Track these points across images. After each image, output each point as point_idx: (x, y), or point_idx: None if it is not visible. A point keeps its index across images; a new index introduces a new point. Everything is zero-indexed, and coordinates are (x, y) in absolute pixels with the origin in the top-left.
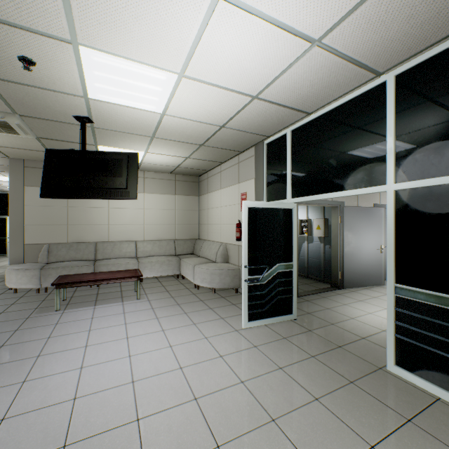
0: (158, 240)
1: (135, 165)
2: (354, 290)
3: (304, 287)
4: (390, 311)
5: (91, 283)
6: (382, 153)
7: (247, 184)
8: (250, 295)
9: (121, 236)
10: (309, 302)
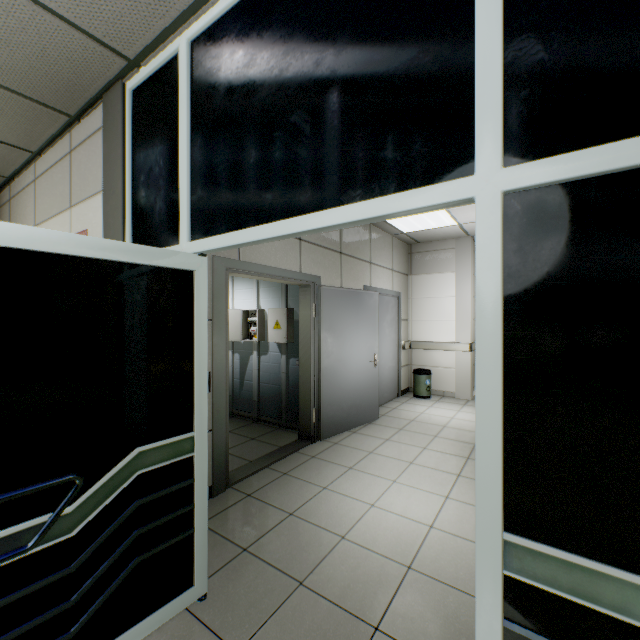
0: None
1: None
2: (338, 441)
3: (249, 449)
4: (490, 632)
5: None
6: (458, 67)
7: (88, 207)
8: None
9: None
10: (253, 501)
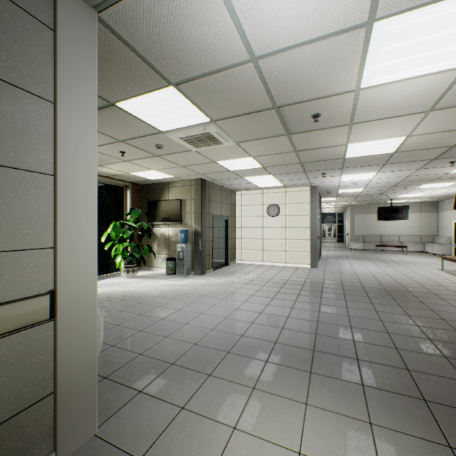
0: (410, 235)
1: (407, 209)
2: None
3: None
4: None
5: (388, 246)
6: None
7: None
8: (455, 250)
9: (391, 233)
10: None
